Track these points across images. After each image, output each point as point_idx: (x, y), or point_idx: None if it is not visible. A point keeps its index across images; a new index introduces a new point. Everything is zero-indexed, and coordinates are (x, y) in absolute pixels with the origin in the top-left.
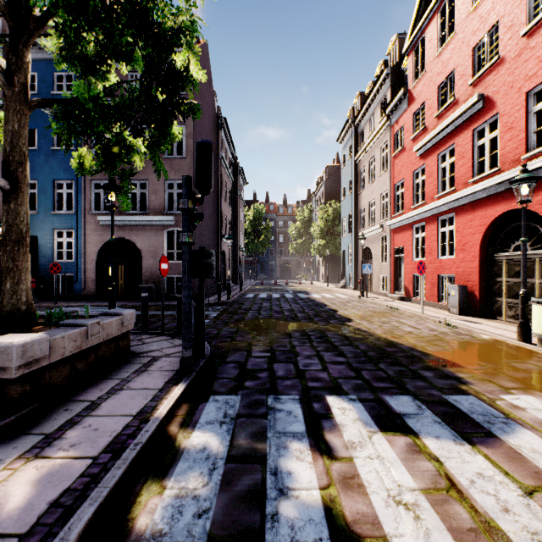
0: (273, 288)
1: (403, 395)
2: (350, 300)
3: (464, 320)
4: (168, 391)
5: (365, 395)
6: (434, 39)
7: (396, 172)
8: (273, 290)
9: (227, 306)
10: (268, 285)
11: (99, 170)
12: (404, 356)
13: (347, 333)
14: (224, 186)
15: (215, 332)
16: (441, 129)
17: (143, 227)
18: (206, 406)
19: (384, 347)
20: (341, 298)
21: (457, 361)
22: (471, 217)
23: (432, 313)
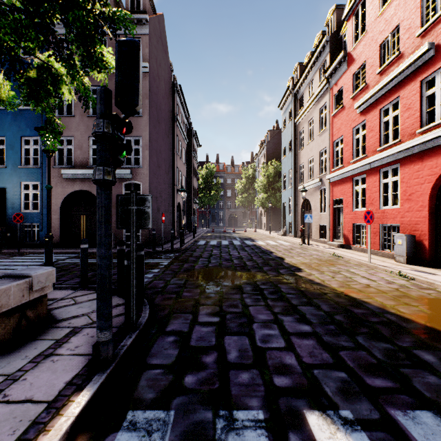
0: (222, 235)
1: (421, 409)
2: (292, 247)
3: (416, 270)
4: (60, 409)
5: (364, 411)
6: None
7: (335, 130)
8: (222, 237)
9: (179, 253)
10: (218, 233)
11: (21, 104)
12: (379, 322)
13: (301, 286)
14: (180, 146)
15: (161, 285)
16: (385, 83)
17: None
18: None
19: (350, 307)
20: (284, 245)
21: None
22: (418, 167)
23: (378, 262)
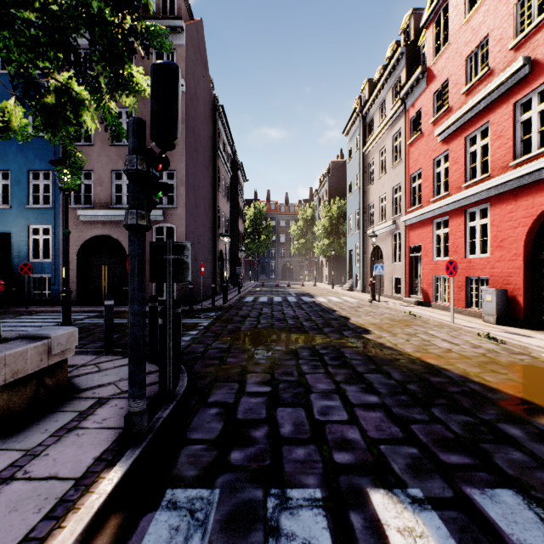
0: (274, 290)
1: (502, 487)
2: (360, 304)
3: (508, 332)
4: (90, 486)
5: (436, 489)
6: (460, 4)
7: (412, 161)
8: (274, 292)
9: (222, 312)
10: (269, 287)
11: (36, 133)
12: (460, 392)
13: (369, 351)
14: (222, 181)
15: (201, 349)
16: (472, 105)
17: None
18: (151, 522)
19: (426, 375)
20: (350, 302)
21: (542, 402)
22: (512, 207)
23: (463, 322)
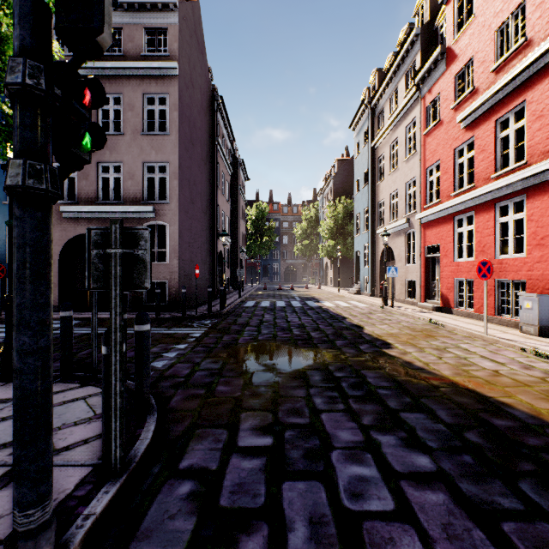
0: (277, 294)
1: None
2: (371, 310)
3: None
4: None
5: None
6: None
7: (429, 153)
8: (277, 296)
9: (219, 319)
10: (272, 290)
11: None
12: (545, 447)
13: (397, 373)
14: (222, 178)
15: (186, 371)
16: (504, 83)
17: None
18: None
19: (485, 415)
20: (360, 307)
21: None
22: None
23: (498, 333)
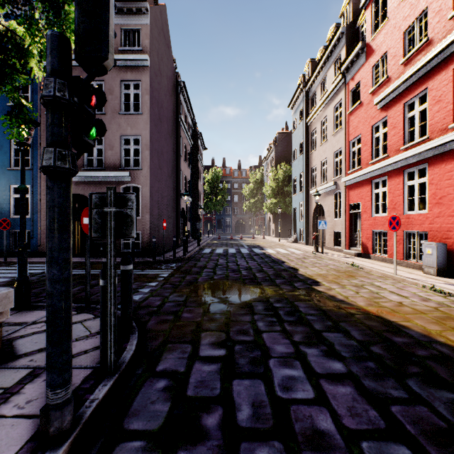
0: (229, 242)
1: None
2: (305, 255)
3: (452, 284)
4: None
5: None
6: None
7: (352, 128)
8: (229, 244)
9: (182, 263)
10: (225, 240)
11: None
12: (430, 356)
13: (322, 304)
14: (184, 148)
15: (158, 303)
16: (411, 74)
17: (99, 183)
18: None
19: (387, 334)
20: (296, 253)
21: None
22: (451, 166)
23: (405, 274)
